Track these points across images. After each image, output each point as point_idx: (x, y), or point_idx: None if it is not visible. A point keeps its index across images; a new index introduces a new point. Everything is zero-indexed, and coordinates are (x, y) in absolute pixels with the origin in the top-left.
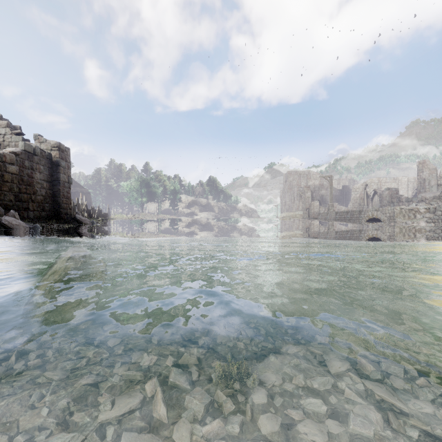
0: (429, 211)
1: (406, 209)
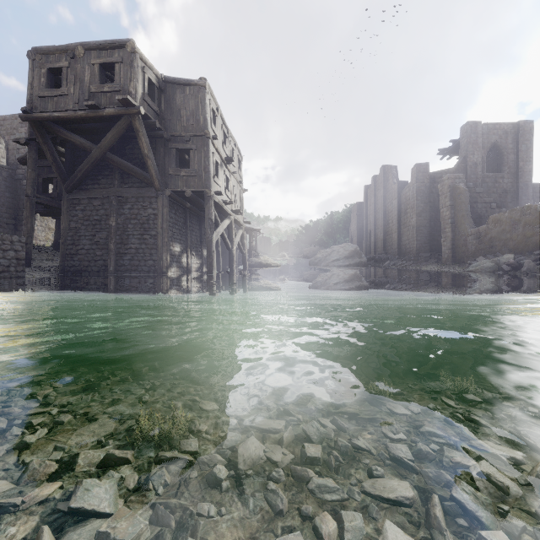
0: None
1: None
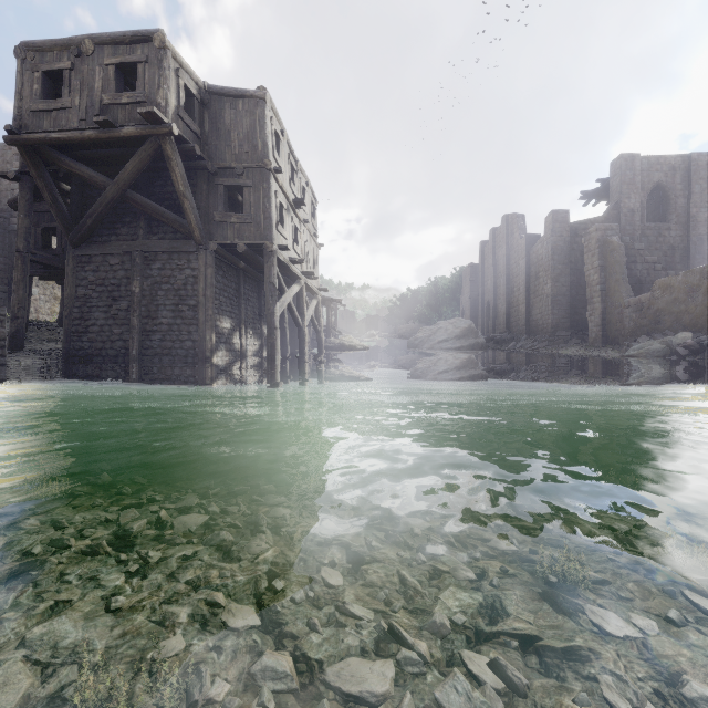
0: None
1: None
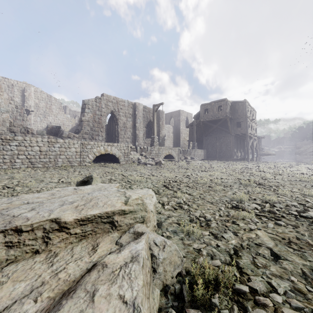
0: (133, 150)
1: (133, 147)
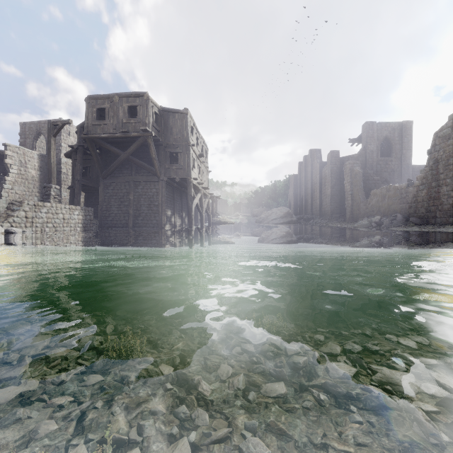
0: None
1: None
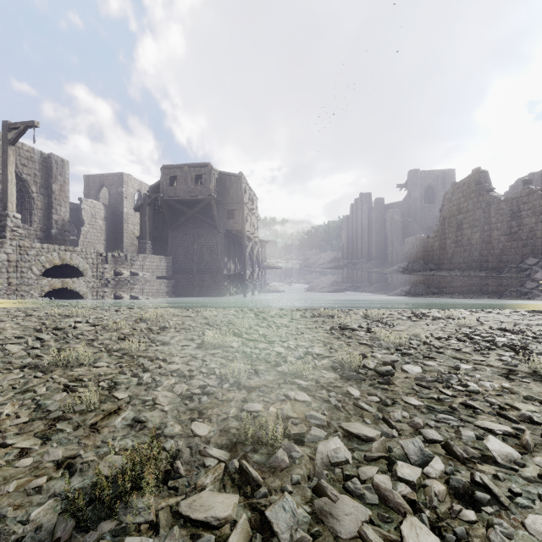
0: None
1: None
